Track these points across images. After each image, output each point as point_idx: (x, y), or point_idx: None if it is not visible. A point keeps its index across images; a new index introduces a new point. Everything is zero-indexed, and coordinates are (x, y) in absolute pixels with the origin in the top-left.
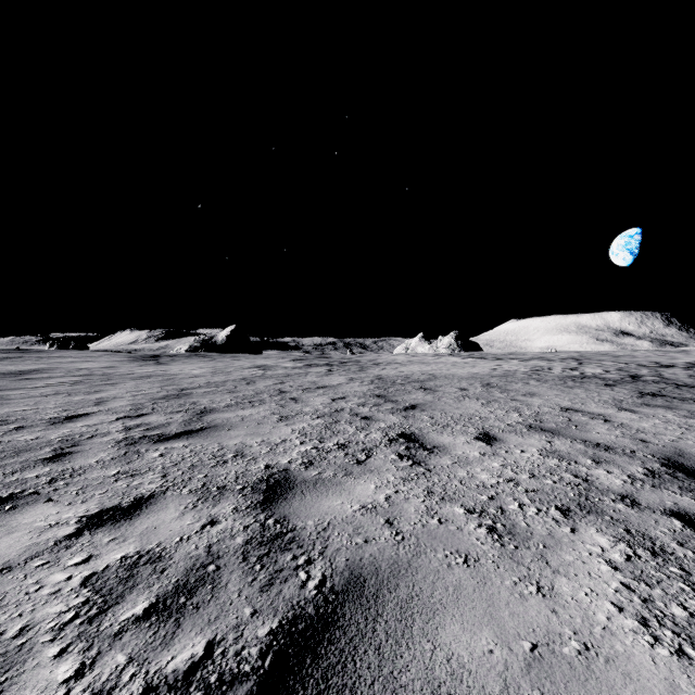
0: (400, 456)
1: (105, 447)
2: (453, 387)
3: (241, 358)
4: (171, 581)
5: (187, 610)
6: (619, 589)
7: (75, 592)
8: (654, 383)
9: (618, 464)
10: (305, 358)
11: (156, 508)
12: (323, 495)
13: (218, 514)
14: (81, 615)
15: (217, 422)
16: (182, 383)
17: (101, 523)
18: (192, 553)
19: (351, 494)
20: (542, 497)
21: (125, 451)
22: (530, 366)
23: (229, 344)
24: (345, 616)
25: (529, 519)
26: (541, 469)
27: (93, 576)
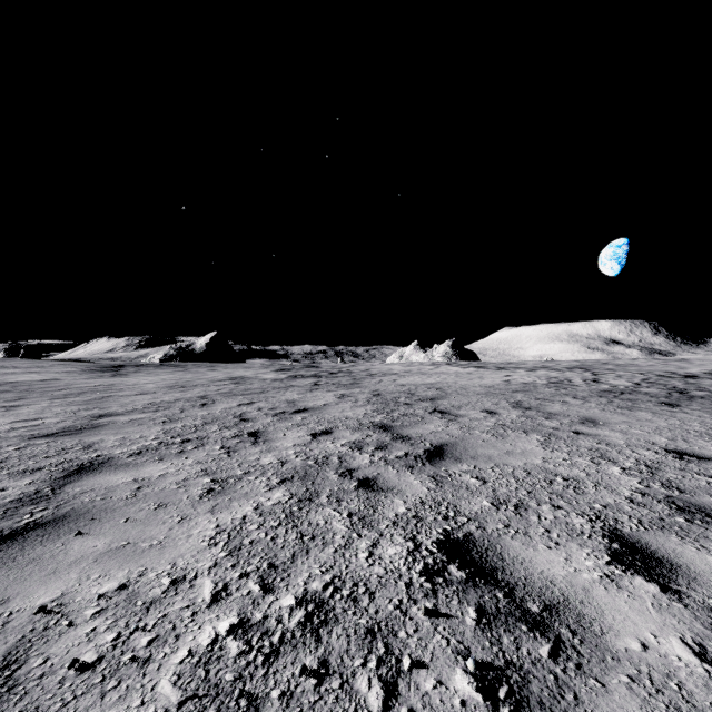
0: (482, 682)
1: None
2: (476, 408)
3: (218, 368)
4: None
5: None
6: None
7: None
8: None
9: None
10: (291, 368)
11: None
12: None
13: None
14: None
15: (77, 504)
16: (113, 405)
17: None
18: None
19: None
20: None
21: None
22: (544, 377)
23: (209, 353)
24: None
25: None
26: None
27: None
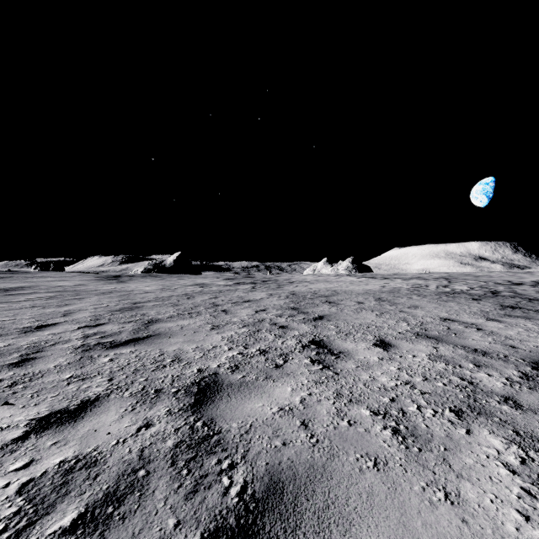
0: (312, 361)
1: (64, 353)
2: (352, 301)
3: (184, 278)
4: (102, 488)
5: (113, 522)
6: (521, 495)
7: (9, 501)
8: (511, 298)
9: (496, 367)
10: (235, 278)
11: (99, 411)
12: (246, 398)
13: (153, 416)
14: (10, 527)
15: (161, 331)
16: (136, 298)
17: (47, 426)
18: (126, 457)
19: (270, 397)
20: (436, 399)
21: (80, 356)
22: (411, 284)
23: (175, 267)
24: (265, 527)
25: (428, 421)
26: (431, 372)
27: (30, 482)
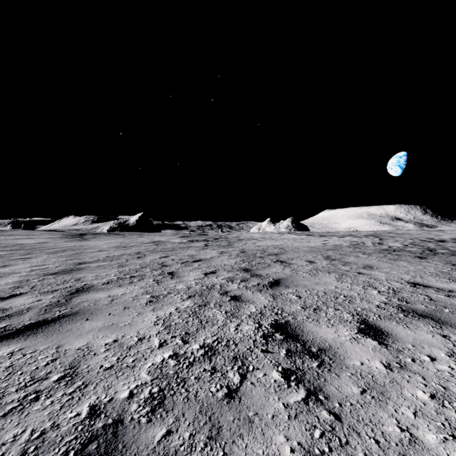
0: (284, 374)
1: None
2: (302, 259)
3: (144, 236)
4: None
5: None
6: None
7: None
8: (452, 256)
9: None
10: (190, 236)
11: None
12: None
13: None
14: None
15: (82, 307)
16: (85, 257)
17: None
18: None
19: None
20: None
21: None
22: (348, 241)
23: (138, 226)
24: None
25: None
26: None
27: None
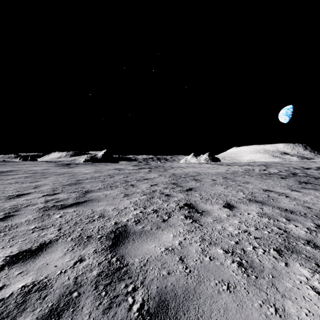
0: (185, 217)
1: (32, 212)
2: (209, 179)
3: (109, 165)
4: (48, 305)
5: None
6: None
7: None
8: (304, 177)
9: (299, 221)
10: (139, 165)
11: (51, 250)
12: (144, 241)
13: (85, 254)
14: None
15: (93, 198)
16: (79, 177)
17: (16, 261)
18: (65, 283)
19: (160, 240)
20: (264, 242)
21: (42, 214)
22: (244, 168)
23: (103, 158)
24: None
25: (260, 257)
26: (260, 224)
27: (1, 301)
